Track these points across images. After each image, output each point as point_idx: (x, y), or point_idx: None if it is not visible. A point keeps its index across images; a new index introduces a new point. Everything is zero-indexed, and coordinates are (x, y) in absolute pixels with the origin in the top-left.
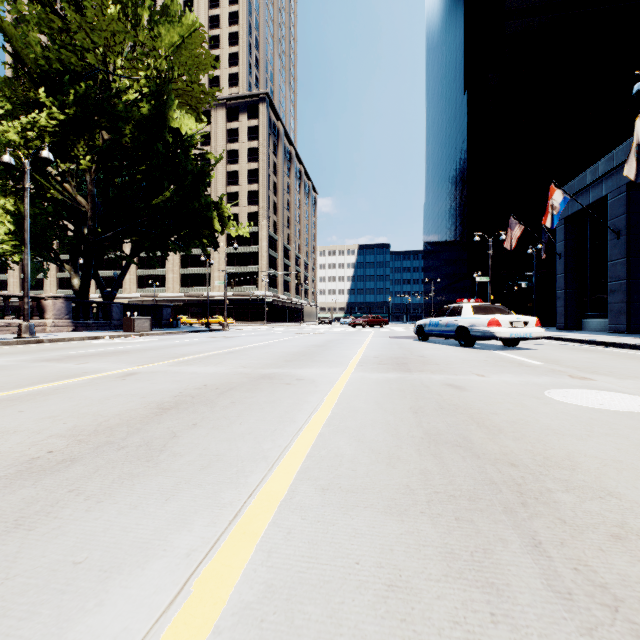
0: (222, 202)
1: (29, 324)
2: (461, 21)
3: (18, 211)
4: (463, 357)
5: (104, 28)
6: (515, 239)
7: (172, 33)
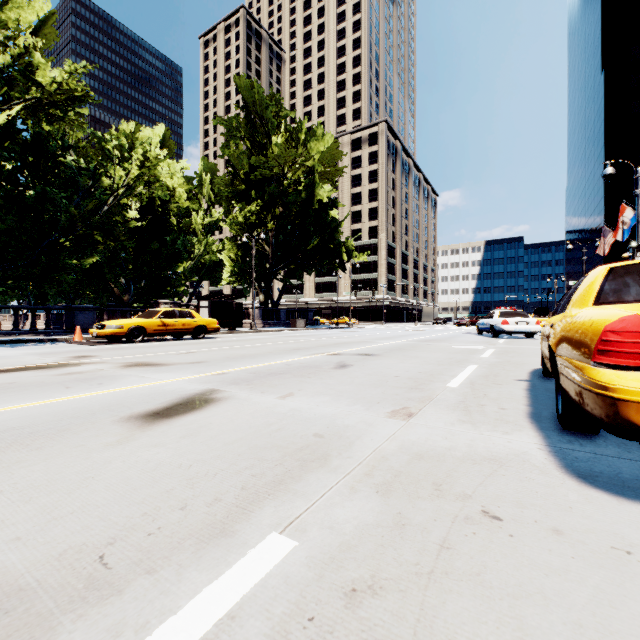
0: (348, 240)
1: (254, 323)
2: None
3: (236, 258)
4: (469, 340)
5: (284, 156)
6: (608, 246)
7: (319, 147)
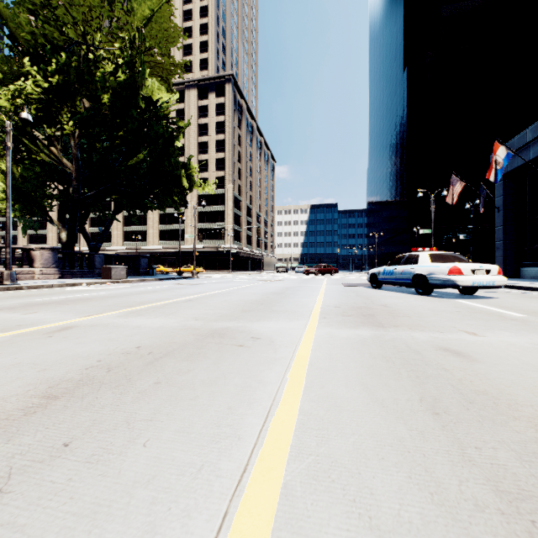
0: (190, 163)
1: (10, 272)
2: (401, 7)
3: (12, 173)
4: (430, 307)
5: (82, 3)
6: (456, 195)
7: (143, 7)
